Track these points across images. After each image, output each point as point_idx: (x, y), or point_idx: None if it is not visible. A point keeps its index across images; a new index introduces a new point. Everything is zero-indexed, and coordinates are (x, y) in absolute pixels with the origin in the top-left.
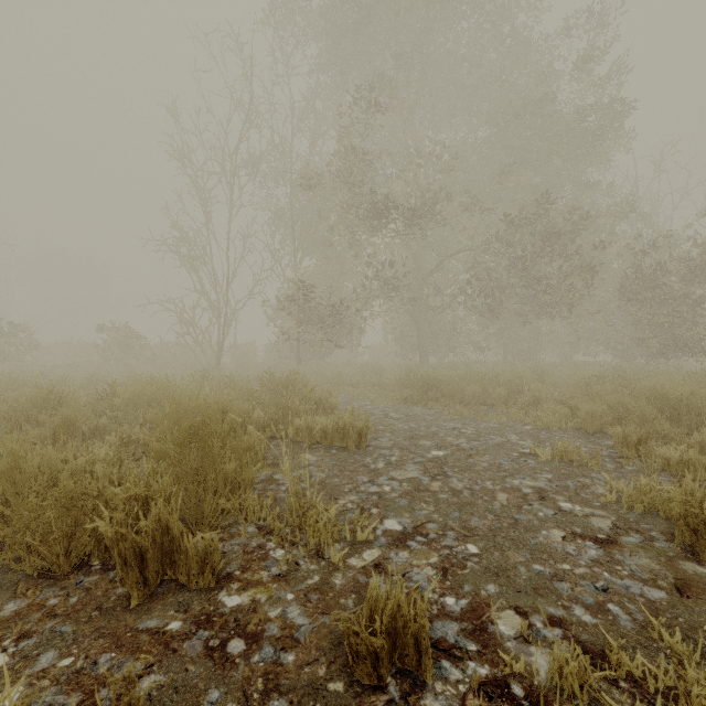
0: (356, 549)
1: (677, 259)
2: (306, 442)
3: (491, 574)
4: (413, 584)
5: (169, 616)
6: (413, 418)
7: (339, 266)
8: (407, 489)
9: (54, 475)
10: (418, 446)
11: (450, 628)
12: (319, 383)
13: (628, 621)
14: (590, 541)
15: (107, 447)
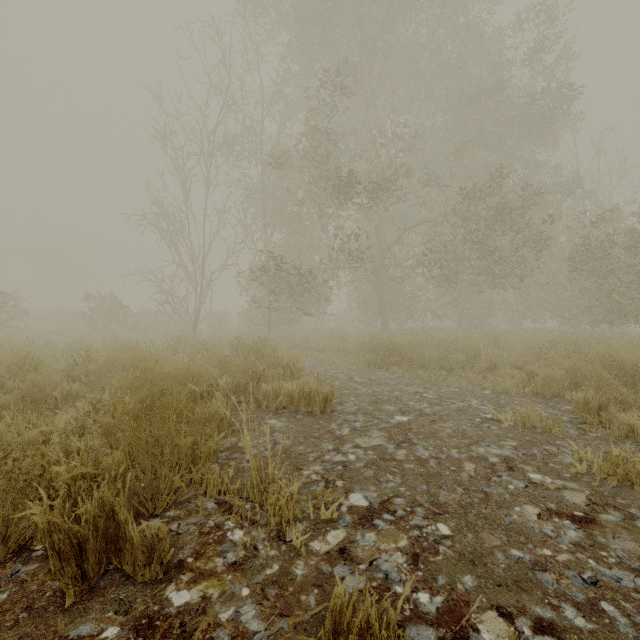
0: (320, 530)
1: (622, 233)
2: (272, 407)
3: (466, 561)
4: (381, 574)
5: (106, 618)
6: (376, 382)
7: (306, 240)
8: (372, 458)
9: (6, 448)
10: (382, 411)
11: (426, 636)
12: (288, 348)
13: (628, 627)
14: (568, 519)
15: (74, 413)
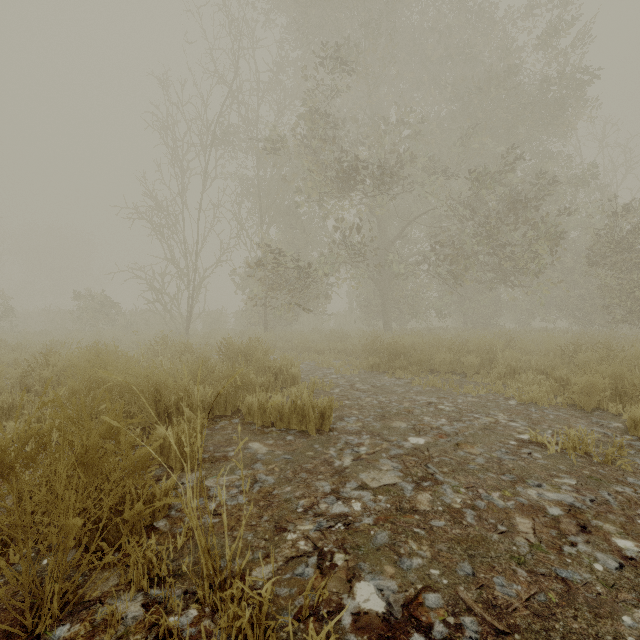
0: None
1: None
2: (258, 425)
3: None
4: None
5: None
6: (381, 390)
7: (305, 235)
8: (385, 507)
9: None
10: (392, 429)
11: None
12: (285, 349)
13: None
14: None
15: None
